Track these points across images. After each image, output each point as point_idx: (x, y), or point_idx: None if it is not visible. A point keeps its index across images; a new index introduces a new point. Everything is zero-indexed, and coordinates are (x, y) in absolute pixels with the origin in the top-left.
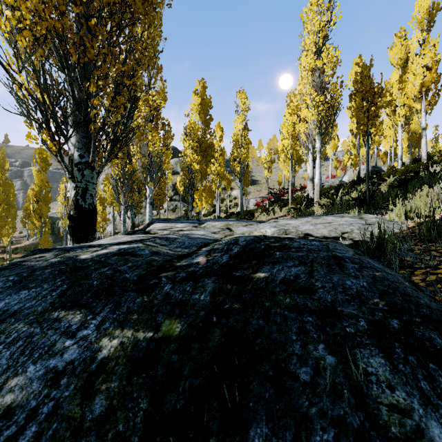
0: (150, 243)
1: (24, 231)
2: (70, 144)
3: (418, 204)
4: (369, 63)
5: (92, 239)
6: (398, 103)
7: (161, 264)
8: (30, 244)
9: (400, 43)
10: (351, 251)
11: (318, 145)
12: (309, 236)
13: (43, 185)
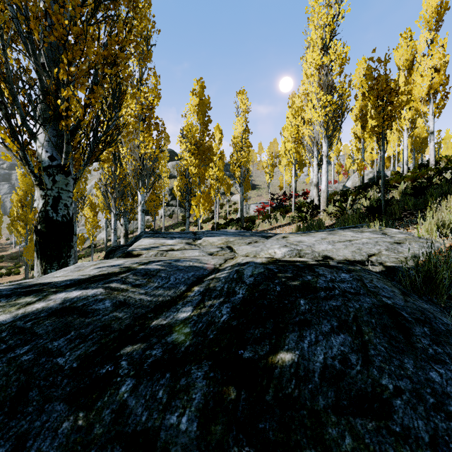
0: (118, 284)
1: (11, 237)
2: (39, 144)
3: (451, 218)
4: (385, 57)
5: (66, 257)
6: (404, 106)
7: (127, 326)
8: (17, 252)
9: (405, 44)
10: (395, 290)
11: (325, 148)
12: (329, 260)
13: (29, 189)
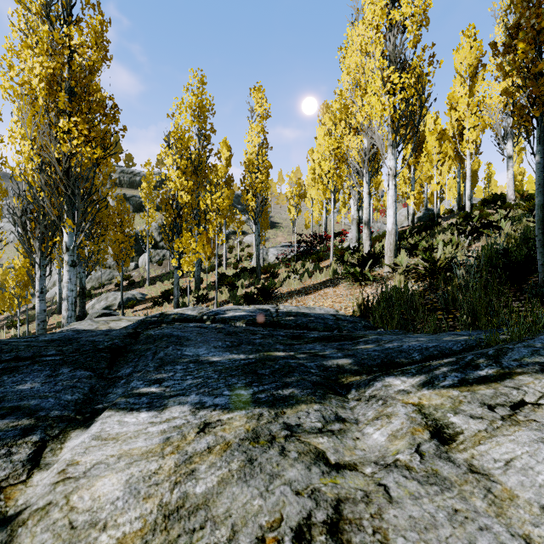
0: None
1: None
2: None
3: None
4: None
5: None
6: (467, 125)
7: None
8: None
9: (469, 44)
10: None
11: (393, 163)
12: None
13: None
